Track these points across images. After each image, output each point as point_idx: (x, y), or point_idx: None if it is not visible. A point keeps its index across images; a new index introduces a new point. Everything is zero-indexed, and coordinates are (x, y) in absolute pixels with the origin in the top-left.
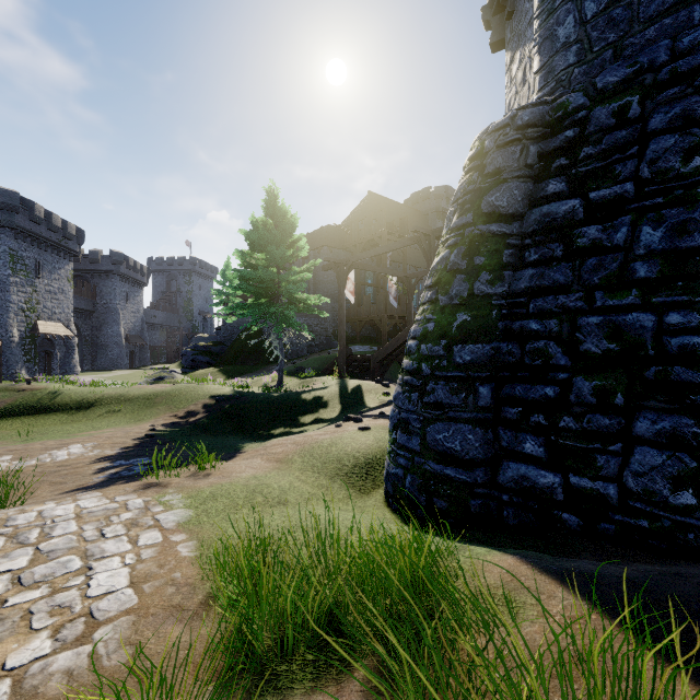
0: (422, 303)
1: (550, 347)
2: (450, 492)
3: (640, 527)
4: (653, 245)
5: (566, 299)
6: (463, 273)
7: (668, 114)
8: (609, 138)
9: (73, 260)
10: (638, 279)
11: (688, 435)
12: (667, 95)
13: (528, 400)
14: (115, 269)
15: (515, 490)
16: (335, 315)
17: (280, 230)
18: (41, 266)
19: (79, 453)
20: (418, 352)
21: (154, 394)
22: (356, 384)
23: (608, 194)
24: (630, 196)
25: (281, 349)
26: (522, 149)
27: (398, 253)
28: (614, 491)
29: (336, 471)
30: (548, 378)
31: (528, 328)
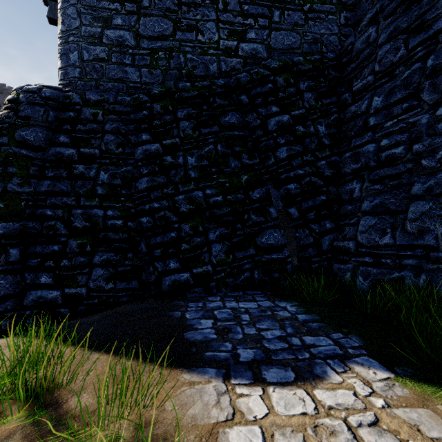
0: None
1: (58, 224)
2: None
3: (95, 303)
4: (104, 180)
5: (67, 199)
6: None
7: (112, 126)
8: (90, 125)
9: None
10: (98, 194)
11: (112, 260)
12: (112, 117)
13: (44, 254)
14: None
15: (35, 306)
16: None
17: None
18: None
19: None
20: None
21: None
22: None
23: (89, 152)
24: (97, 156)
25: None
26: (45, 111)
27: None
28: (85, 291)
29: None
30: (56, 241)
31: (46, 214)
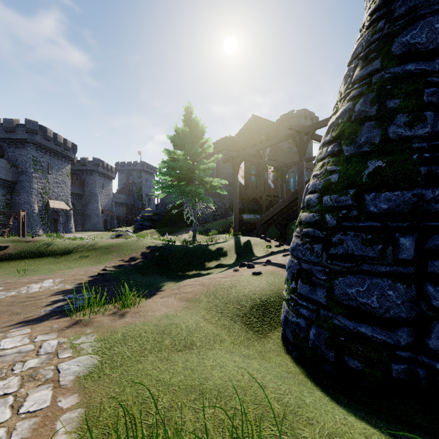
0: (321, 158)
1: None
2: (365, 352)
3: None
4: None
5: None
6: (372, 120)
7: None
8: None
9: (71, 164)
10: None
11: None
12: None
13: None
14: (95, 169)
15: None
16: (230, 195)
17: (194, 134)
18: (51, 167)
19: (47, 286)
20: (320, 204)
21: (111, 245)
22: (246, 239)
23: None
24: None
25: (195, 216)
26: None
27: (272, 154)
28: None
29: (236, 312)
30: None
31: None
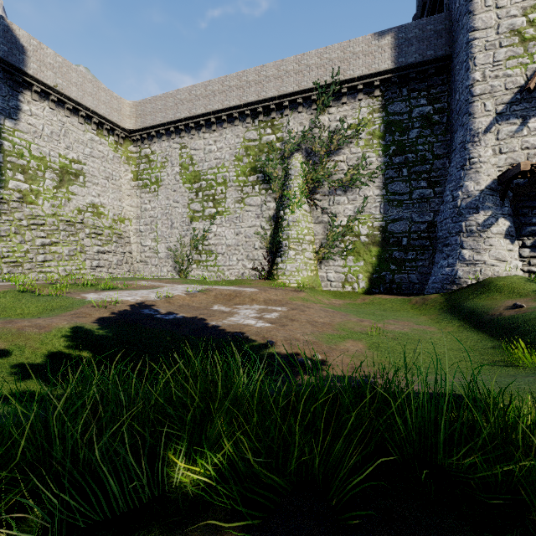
0: None
1: None
2: None
3: None
4: None
5: None
6: None
7: None
8: None
9: None
10: None
11: None
12: None
13: None
14: None
15: None
16: None
17: None
18: None
19: (236, 321)
20: None
21: None
22: None
23: None
24: None
25: None
26: None
27: None
28: None
29: None
30: None
31: None
